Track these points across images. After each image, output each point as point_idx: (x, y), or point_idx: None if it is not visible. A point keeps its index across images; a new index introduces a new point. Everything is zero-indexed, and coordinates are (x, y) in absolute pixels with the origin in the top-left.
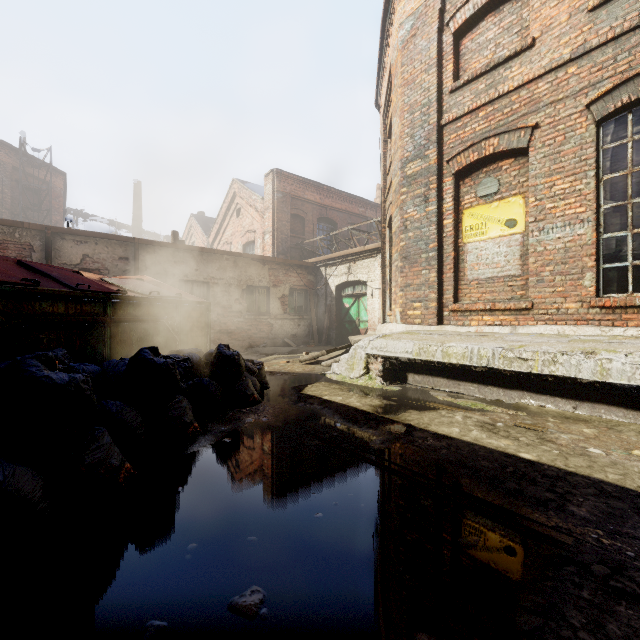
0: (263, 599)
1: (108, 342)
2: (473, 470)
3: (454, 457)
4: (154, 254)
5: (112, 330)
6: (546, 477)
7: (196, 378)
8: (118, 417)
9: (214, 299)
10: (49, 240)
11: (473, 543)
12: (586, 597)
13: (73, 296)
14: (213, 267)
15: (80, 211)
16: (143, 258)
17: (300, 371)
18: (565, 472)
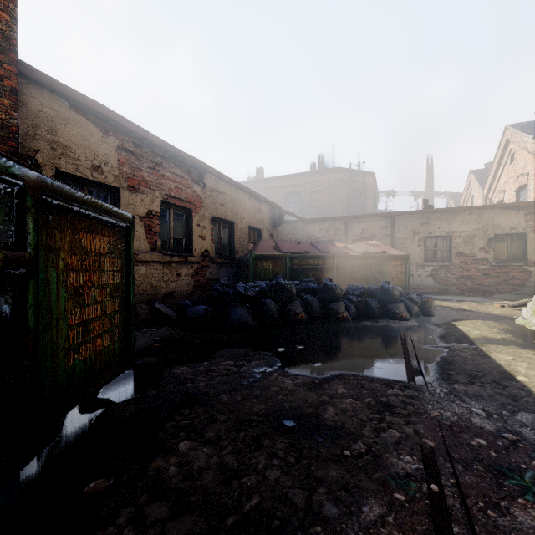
0: (302, 347)
1: (336, 277)
2: (448, 364)
3: (454, 359)
4: (404, 221)
5: (339, 272)
6: (493, 382)
7: (367, 298)
8: (310, 302)
9: (456, 249)
10: (346, 224)
11: (378, 368)
12: (374, 380)
13: (321, 257)
14: (455, 223)
15: (390, 191)
16: (397, 225)
17: (496, 313)
18: (523, 389)
